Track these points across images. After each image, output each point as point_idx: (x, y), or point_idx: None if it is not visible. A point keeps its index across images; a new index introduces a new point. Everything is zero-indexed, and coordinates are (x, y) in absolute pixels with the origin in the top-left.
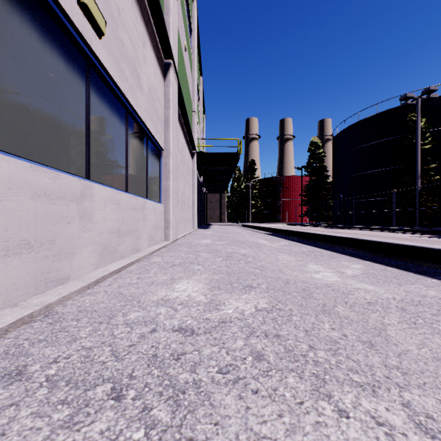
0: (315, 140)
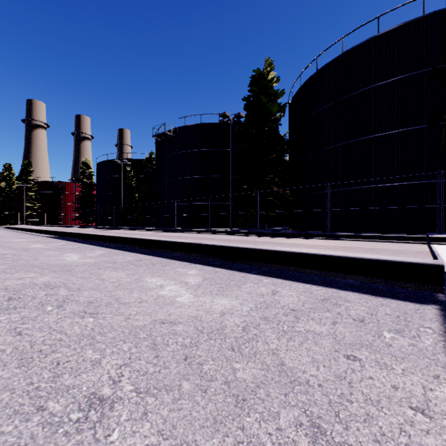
0: (87, 161)
